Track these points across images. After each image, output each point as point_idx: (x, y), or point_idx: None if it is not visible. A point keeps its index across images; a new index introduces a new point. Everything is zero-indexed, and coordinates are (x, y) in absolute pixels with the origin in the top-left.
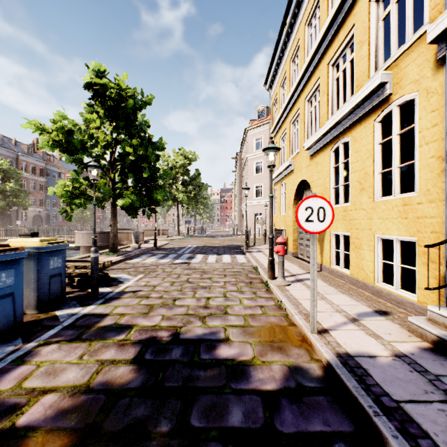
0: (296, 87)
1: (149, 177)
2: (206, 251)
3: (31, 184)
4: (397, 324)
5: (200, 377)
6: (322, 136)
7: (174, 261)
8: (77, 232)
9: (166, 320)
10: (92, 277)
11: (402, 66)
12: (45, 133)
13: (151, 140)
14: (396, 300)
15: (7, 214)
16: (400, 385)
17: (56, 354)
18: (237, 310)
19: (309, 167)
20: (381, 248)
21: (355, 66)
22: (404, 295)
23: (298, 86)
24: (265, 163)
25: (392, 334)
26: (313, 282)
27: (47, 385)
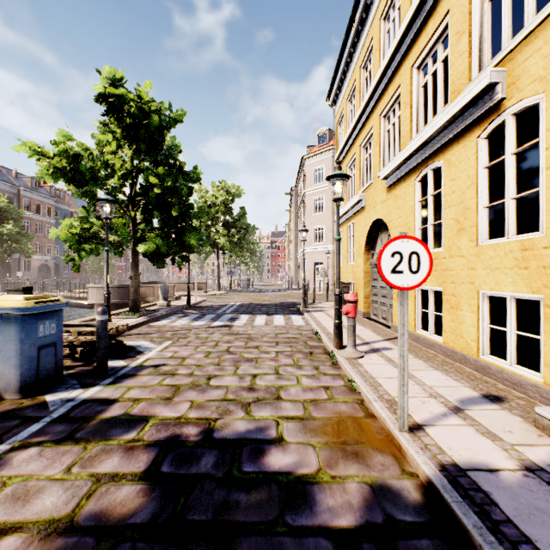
0: (368, 100)
1: (179, 215)
2: (253, 311)
3: (35, 226)
4: (517, 416)
5: (241, 504)
6: (404, 161)
7: (211, 324)
8: (91, 286)
9: (196, 408)
10: (99, 347)
11: (520, 59)
12: (44, 158)
13: (183, 169)
14: (511, 380)
15: (6, 263)
16: (544, 522)
17: (33, 464)
18: (293, 393)
19: (385, 202)
20: (488, 309)
21: (451, 66)
22: (523, 373)
23: (371, 98)
24: (327, 199)
25: (514, 433)
26: (403, 359)
27: (10, 519)
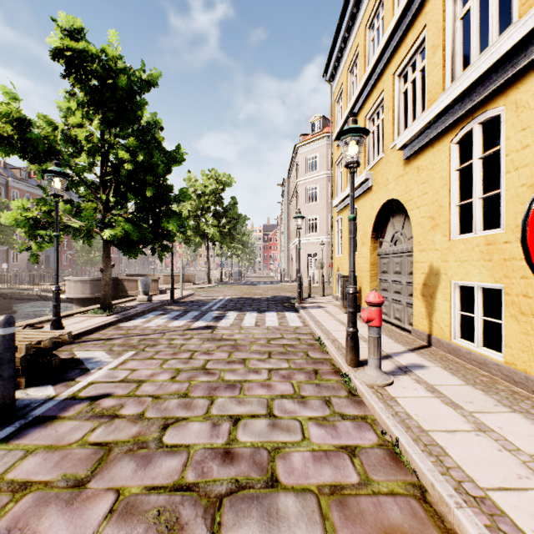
0: (378, 58)
1: (156, 198)
2: (242, 306)
3: None
4: None
5: None
6: (435, 118)
7: (192, 324)
8: (68, 279)
9: (118, 517)
10: None
11: None
12: None
13: (161, 145)
14: None
15: None
16: None
17: None
18: (298, 468)
19: (402, 177)
20: None
21: None
22: None
23: (382, 55)
24: (321, 188)
25: None
26: None
27: None
